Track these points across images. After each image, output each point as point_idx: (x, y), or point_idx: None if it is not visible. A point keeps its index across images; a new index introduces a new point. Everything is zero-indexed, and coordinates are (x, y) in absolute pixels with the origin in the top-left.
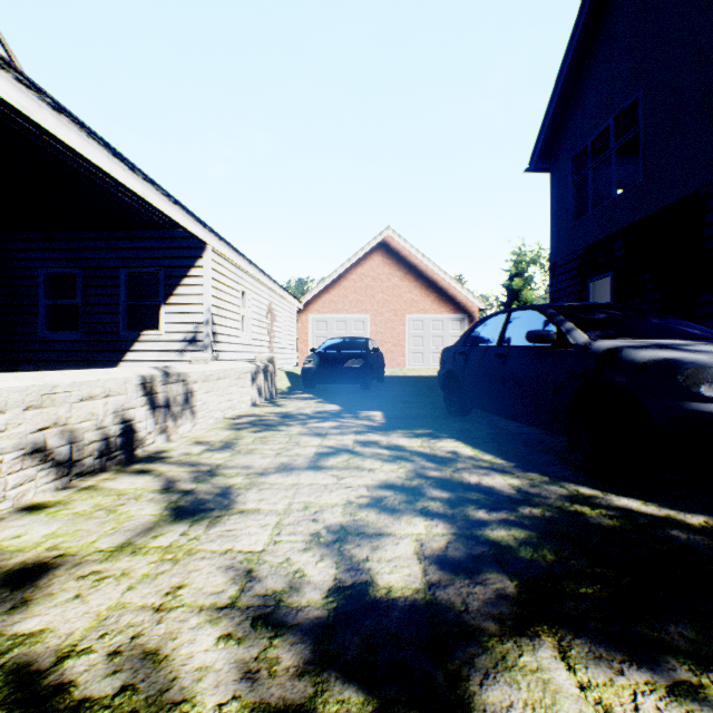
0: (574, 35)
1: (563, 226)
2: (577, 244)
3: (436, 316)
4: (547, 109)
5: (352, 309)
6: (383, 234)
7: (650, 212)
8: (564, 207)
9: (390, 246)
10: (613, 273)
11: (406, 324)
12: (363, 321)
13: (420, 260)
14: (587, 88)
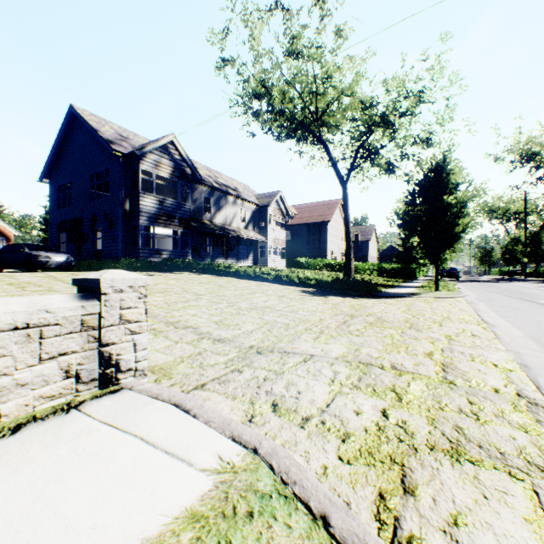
0: (55, 146)
1: (54, 210)
2: (58, 219)
3: None
4: (46, 164)
5: None
6: None
7: (75, 217)
8: (54, 203)
9: None
10: (67, 233)
11: None
12: None
13: None
14: (61, 165)
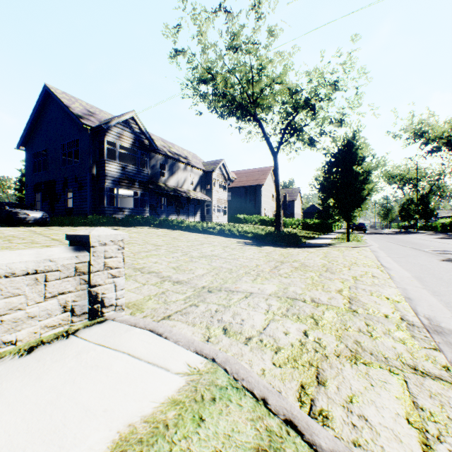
0: (31, 119)
1: (30, 173)
2: (34, 181)
3: None
4: (23, 134)
5: None
6: None
7: (48, 180)
8: (30, 167)
9: None
10: (42, 193)
11: None
12: None
13: None
14: (36, 135)
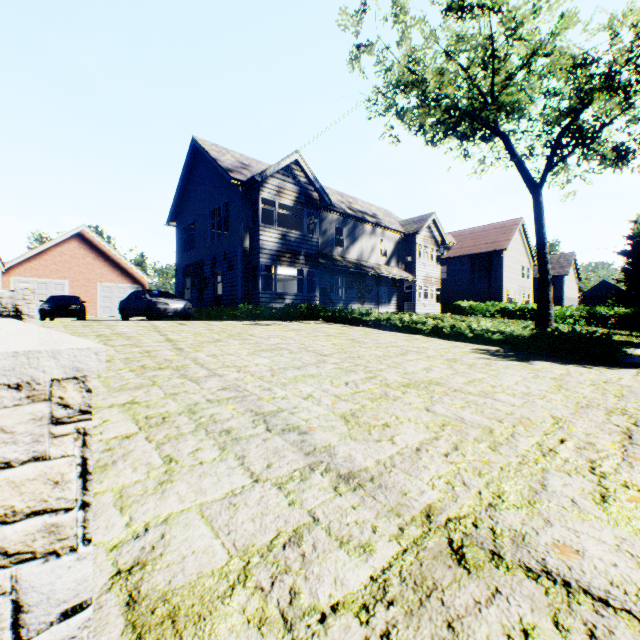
0: (179, 186)
1: (180, 254)
2: (183, 263)
3: (121, 285)
4: (172, 206)
5: (53, 275)
6: (81, 228)
7: (197, 260)
8: (180, 247)
9: (86, 237)
10: (191, 278)
11: (98, 289)
12: (63, 284)
13: (109, 249)
14: (185, 205)
